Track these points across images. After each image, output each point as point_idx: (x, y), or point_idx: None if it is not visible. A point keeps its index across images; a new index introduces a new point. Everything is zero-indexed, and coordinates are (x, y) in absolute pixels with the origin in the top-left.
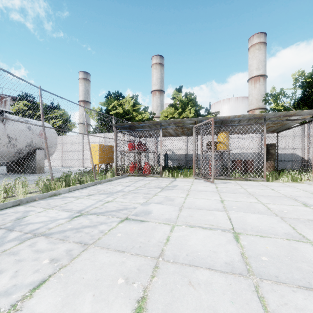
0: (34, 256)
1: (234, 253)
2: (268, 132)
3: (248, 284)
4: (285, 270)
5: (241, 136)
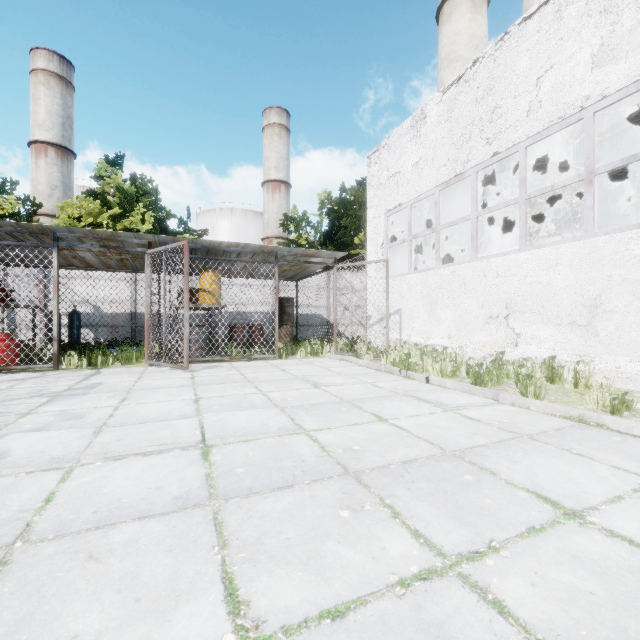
0: None
1: (195, 478)
2: (286, 278)
3: (204, 515)
4: (264, 476)
5: (242, 282)
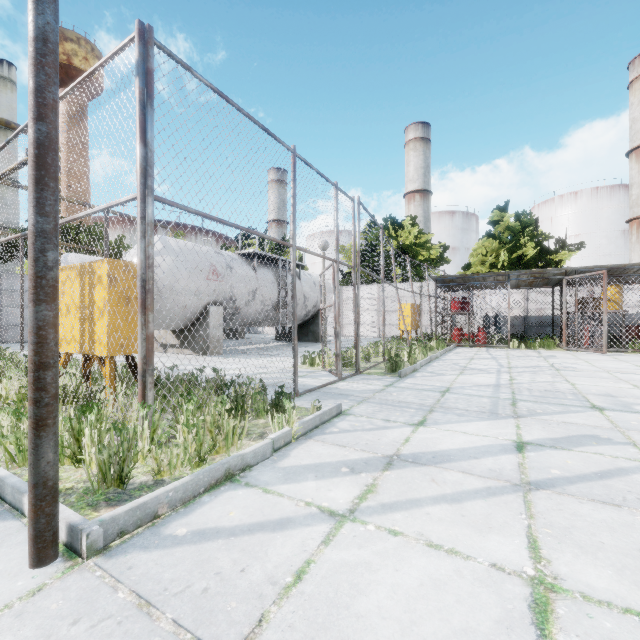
0: (535, 376)
1: None
2: None
3: None
4: None
5: None
